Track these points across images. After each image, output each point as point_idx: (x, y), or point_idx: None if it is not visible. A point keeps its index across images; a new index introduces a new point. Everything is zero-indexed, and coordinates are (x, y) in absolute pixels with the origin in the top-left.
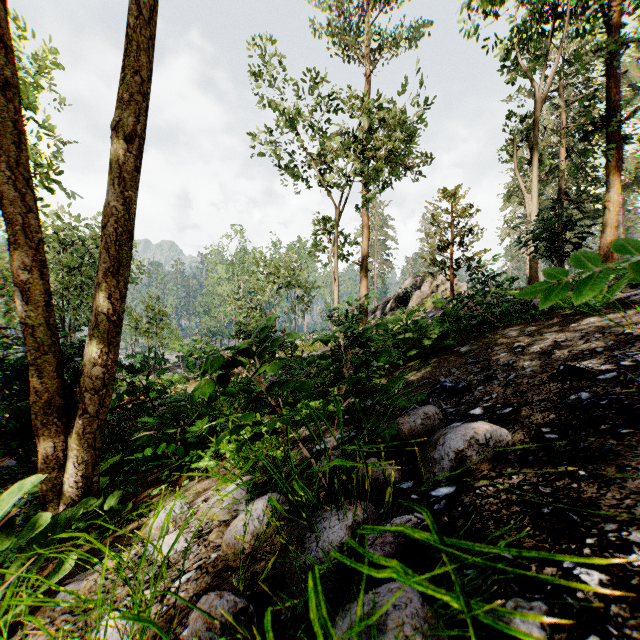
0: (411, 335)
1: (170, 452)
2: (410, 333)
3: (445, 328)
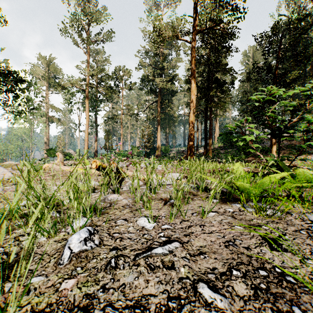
0: None
1: None
2: None
3: None
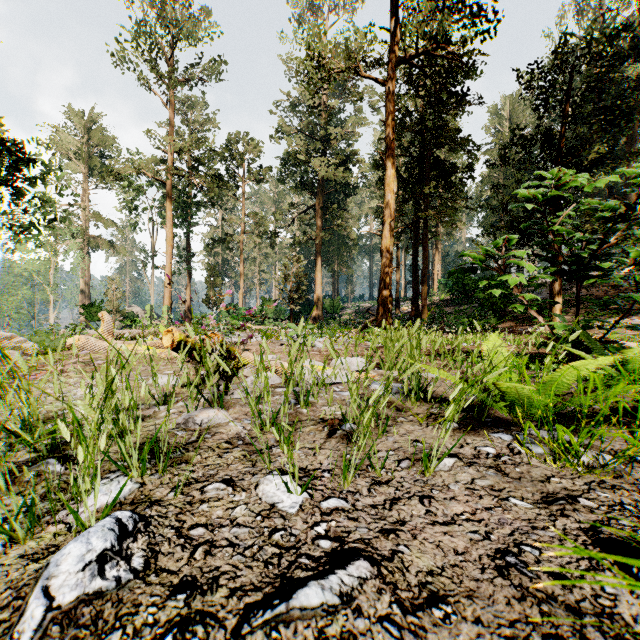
0: None
1: None
2: None
3: None
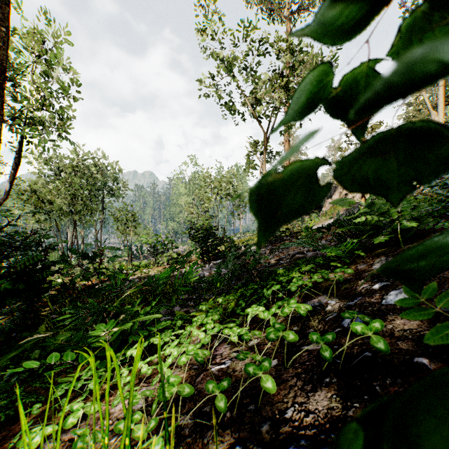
0: (376, 217)
1: (70, 360)
2: (373, 215)
3: (427, 207)
